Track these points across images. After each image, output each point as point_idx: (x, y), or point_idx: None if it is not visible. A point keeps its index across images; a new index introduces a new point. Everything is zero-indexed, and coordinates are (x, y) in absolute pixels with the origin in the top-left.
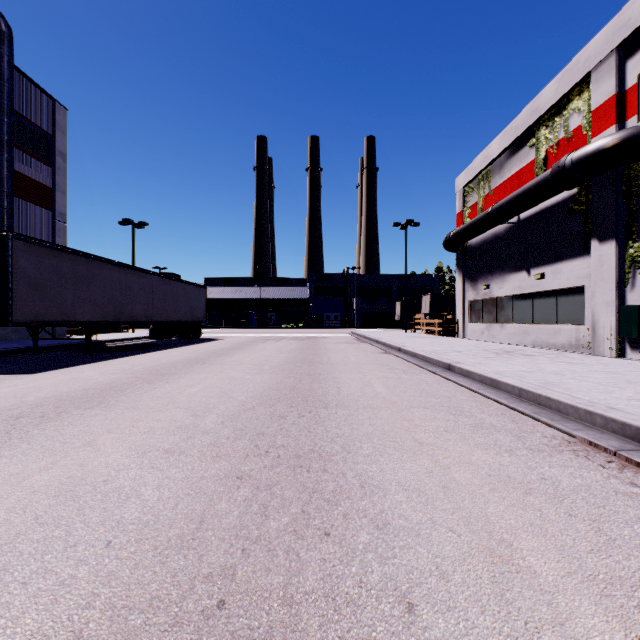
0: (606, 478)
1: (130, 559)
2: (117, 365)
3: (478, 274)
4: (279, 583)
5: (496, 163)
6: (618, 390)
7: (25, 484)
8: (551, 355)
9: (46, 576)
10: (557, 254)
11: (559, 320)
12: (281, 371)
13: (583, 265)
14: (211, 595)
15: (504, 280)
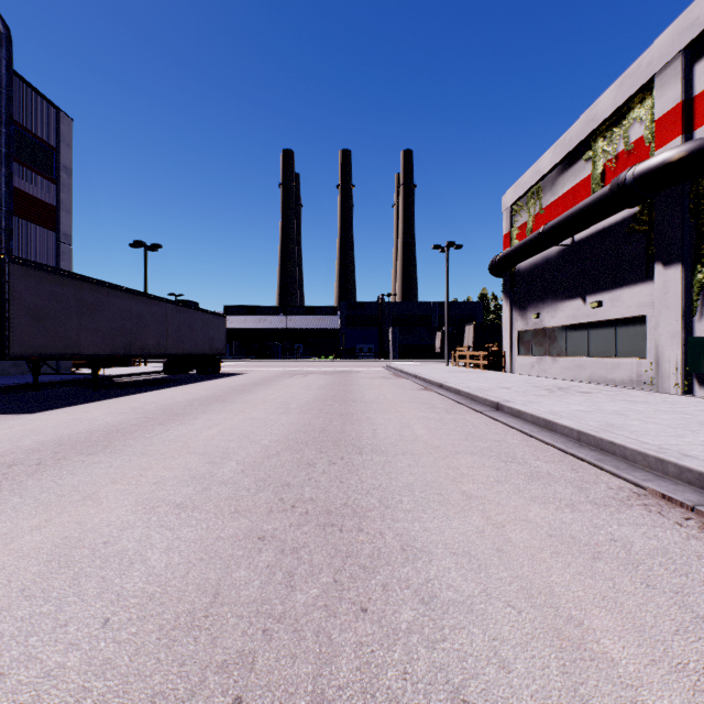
0: (685, 539)
1: (130, 642)
2: (126, 403)
3: (527, 302)
4: (307, 674)
5: (548, 179)
6: (690, 433)
7: (13, 546)
8: (610, 392)
9: (29, 665)
10: (616, 280)
11: (618, 353)
12: (309, 410)
13: (645, 292)
14: (225, 690)
15: (557, 308)
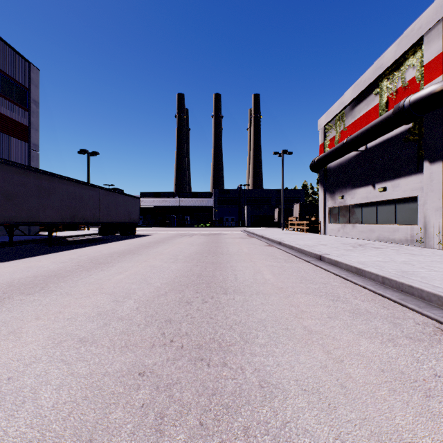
0: None
1: None
2: (68, 255)
3: (335, 188)
4: None
5: (349, 107)
6: None
7: None
8: (395, 248)
9: None
10: (396, 173)
11: (397, 221)
12: (191, 260)
13: (416, 180)
14: None
15: (355, 192)
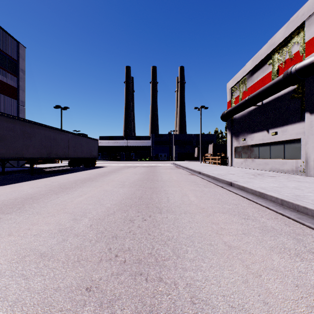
0: None
1: None
2: (43, 182)
3: (239, 133)
4: None
5: (249, 74)
6: None
7: None
8: (285, 176)
9: None
10: (284, 121)
11: (285, 157)
12: (134, 186)
13: (300, 127)
14: None
15: (254, 136)
